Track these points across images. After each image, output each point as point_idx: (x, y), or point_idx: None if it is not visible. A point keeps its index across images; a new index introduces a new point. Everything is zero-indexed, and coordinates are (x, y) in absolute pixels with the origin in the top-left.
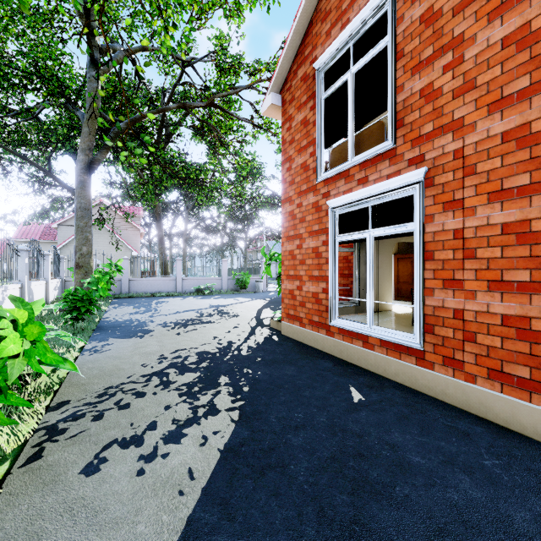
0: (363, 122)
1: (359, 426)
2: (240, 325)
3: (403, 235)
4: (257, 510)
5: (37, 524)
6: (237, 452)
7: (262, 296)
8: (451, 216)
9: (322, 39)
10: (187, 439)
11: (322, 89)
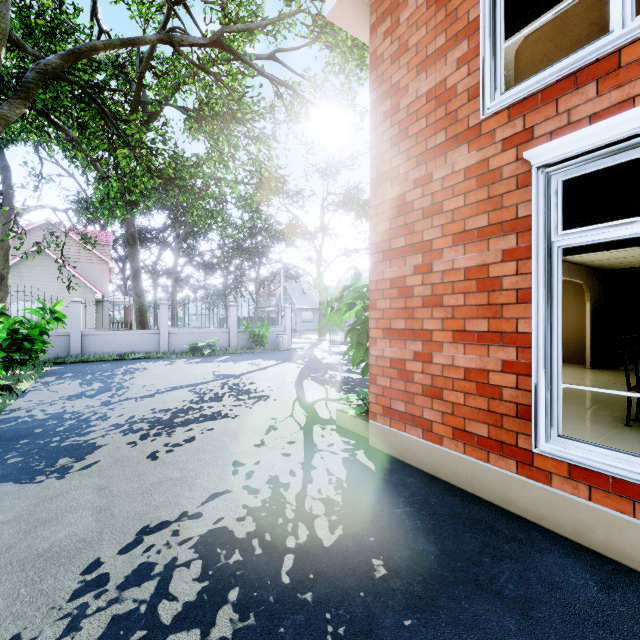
0: None
1: None
2: (279, 423)
3: None
4: None
5: None
6: None
7: (289, 356)
8: None
9: None
10: None
11: None
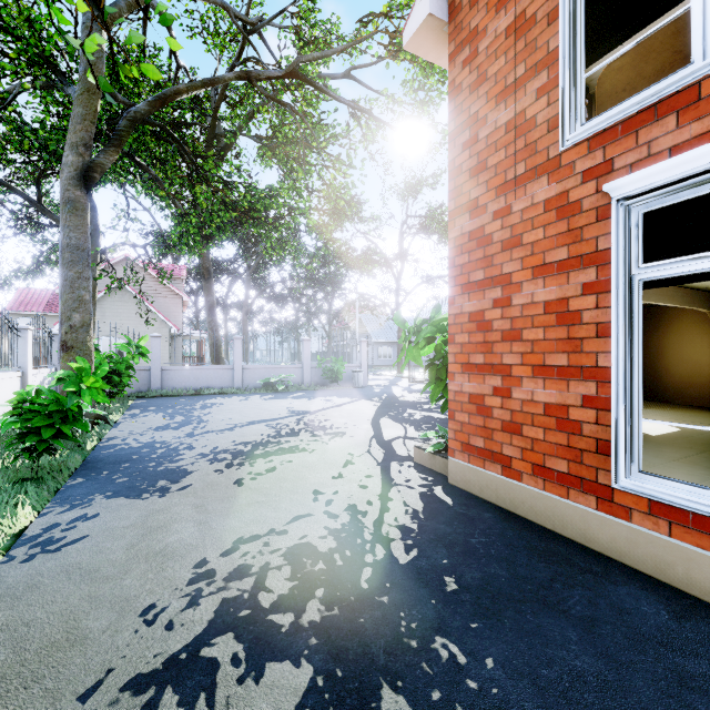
0: None
1: None
2: (356, 458)
3: None
4: None
5: None
6: None
7: (365, 394)
8: None
9: None
10: None
11: None
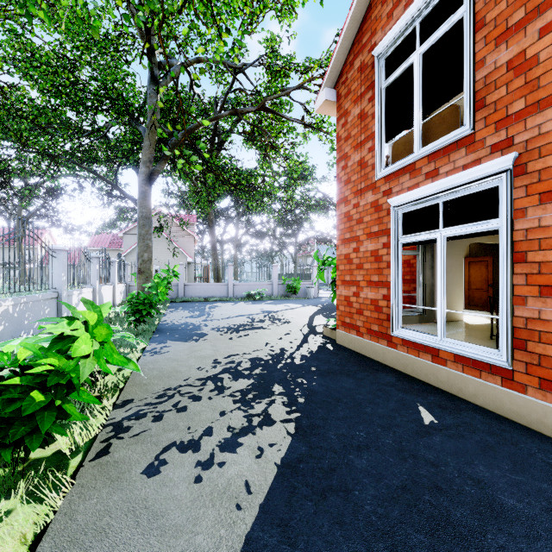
0: (432, 108)
1: (433, 453)
2: (292, 332)
3: (484, 234)
4: (320, 539)
5: (105, 520)
6: (294, 469)
7: (313, 302)
8: (551, 209)
9: (382, 22)
10: (242, 448)
11: (382, 77)
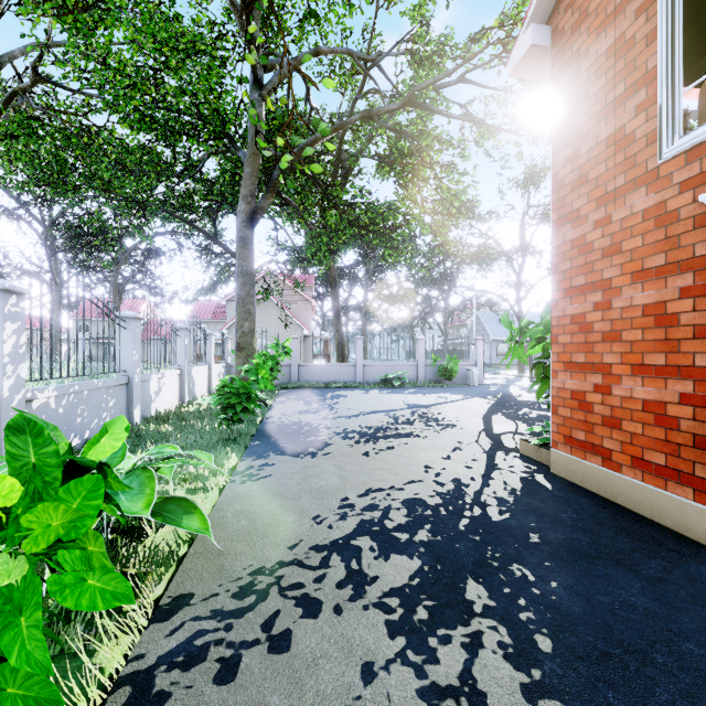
0: None
1: None
2: (464, 446)
3: None
4: None
5: None
6: None
7: (479, 392)
8: None
9: None
10: None
11: None
